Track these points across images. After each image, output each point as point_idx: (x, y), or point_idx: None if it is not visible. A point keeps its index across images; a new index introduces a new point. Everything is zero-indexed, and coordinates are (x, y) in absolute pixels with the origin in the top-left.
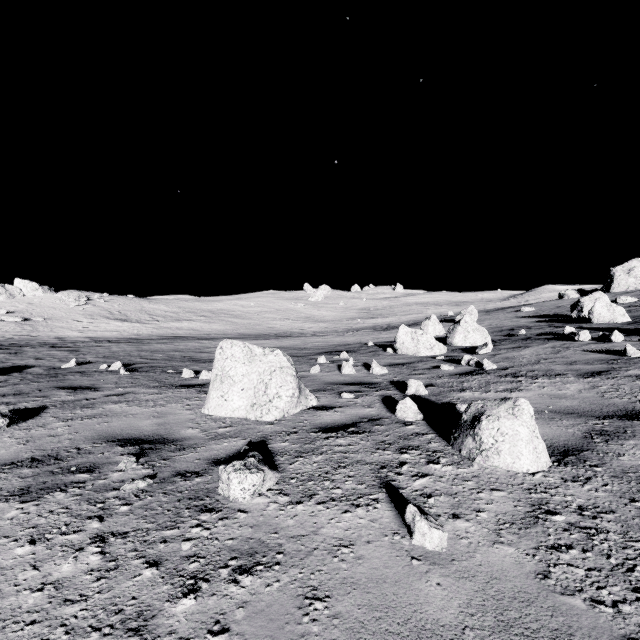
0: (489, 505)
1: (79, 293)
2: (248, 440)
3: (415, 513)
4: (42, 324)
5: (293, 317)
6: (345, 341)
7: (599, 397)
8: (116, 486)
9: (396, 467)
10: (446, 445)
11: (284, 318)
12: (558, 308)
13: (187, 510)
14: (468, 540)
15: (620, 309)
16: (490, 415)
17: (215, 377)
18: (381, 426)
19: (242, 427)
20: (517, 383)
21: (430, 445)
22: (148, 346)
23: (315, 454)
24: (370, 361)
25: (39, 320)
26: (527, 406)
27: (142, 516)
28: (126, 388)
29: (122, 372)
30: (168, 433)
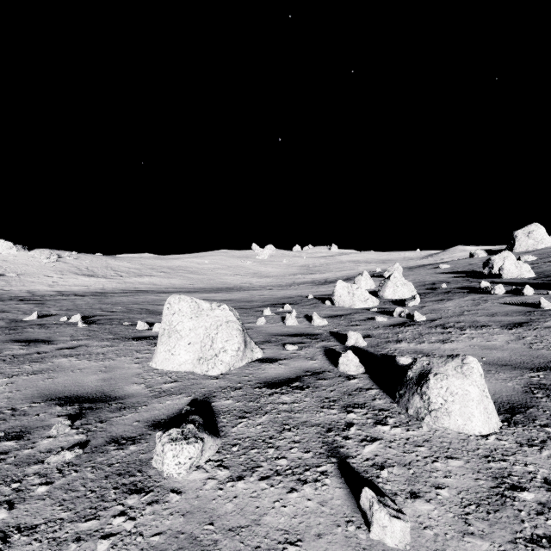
0: (448, 479)
1: (50, 251)
2: (192, 397)
3: (372, 500)
4: (15, 279)
5: (242, 273)
6: (288, 294)
7: (527, 348)
8: (41, 458)
9: (343, 429)
10: (391, 402)
11: (235, 274)
12: (470, 265)
13: (113, 491)
14: (433, 531)
15: (526, 266)
16: (438, 373)
17: (163, 331)
18: (325, 380)
19: (187, 382)
20: (448, 334)
21: (375, 402)
22: (110, 299)
23: (259, 414)
24: (311, 313)
25: (12, 275)
26: (476, 364)
27: (60, 500)
28: (80, 341)
29: (80, 324)
30: (112, 390)
